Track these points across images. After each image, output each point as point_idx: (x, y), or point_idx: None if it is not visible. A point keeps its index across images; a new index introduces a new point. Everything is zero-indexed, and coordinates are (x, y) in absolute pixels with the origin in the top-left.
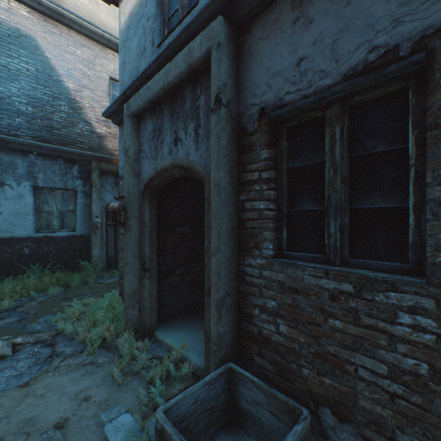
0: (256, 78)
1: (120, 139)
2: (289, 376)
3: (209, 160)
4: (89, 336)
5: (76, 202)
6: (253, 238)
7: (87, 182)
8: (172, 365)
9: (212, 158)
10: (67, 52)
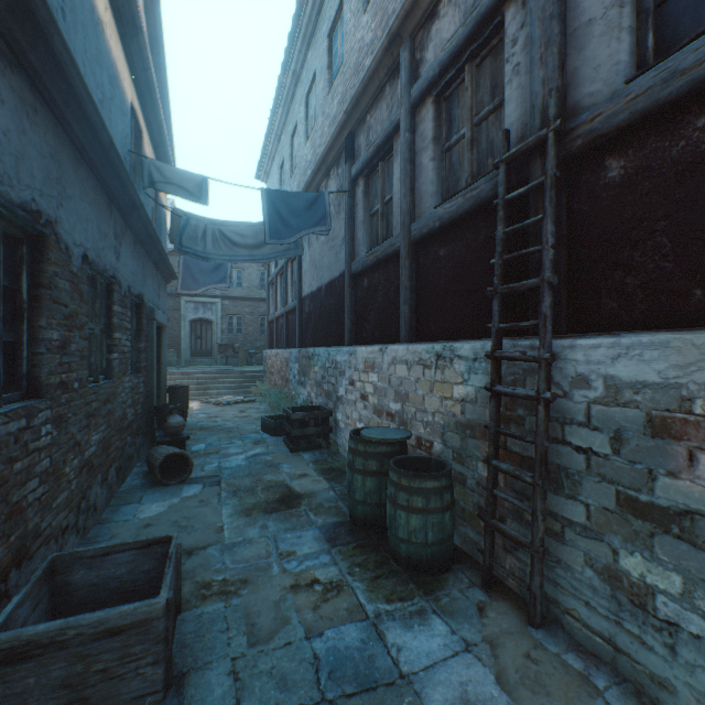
0: None
1: None
2: None
3: None
4: None
5: None
6: None
7: None
8: None
9: None
10: None
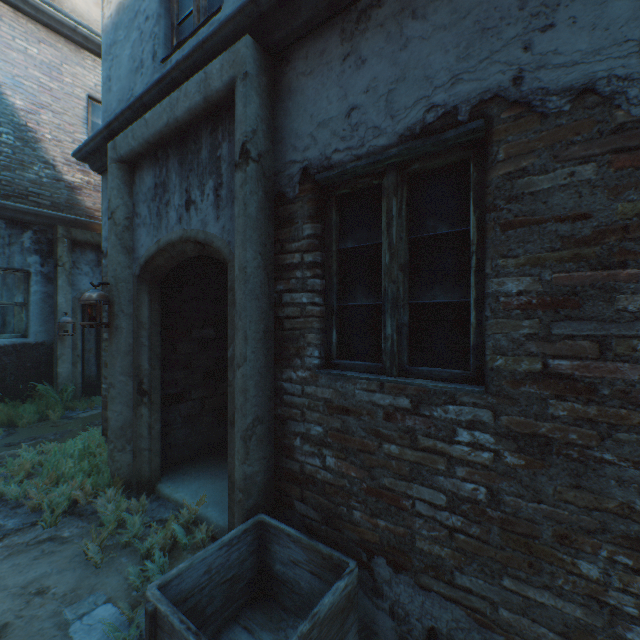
0: (298, 126)
1: (104, 195)
2: (338, 523)
3: (234, 234)
4: (48, 499)
5: (28, 290)
6: (293, 343)
7: (49, 259)
8: (181, 529)
9: (237, 232)
10: (11, 48)
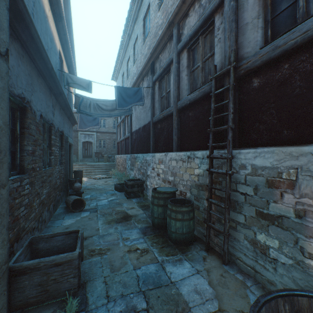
0: None
1: None
2: None
3: None
4: None
5: None
6: None
7: None
8: None
9: (2, 99)
10: None
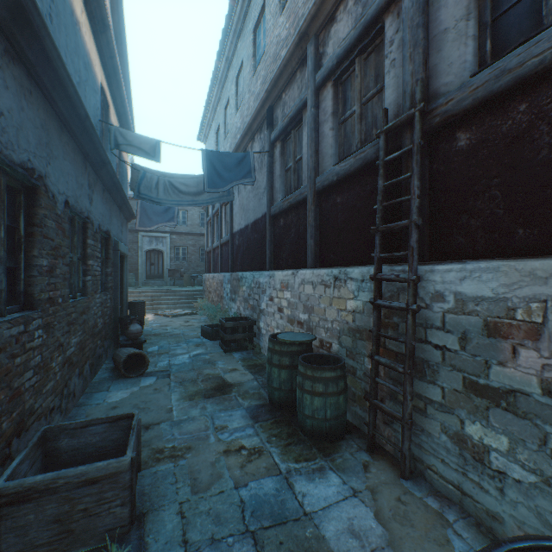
0: None
1: None
2: None
3: None
4: None
5: None
6: None
7: None
8: None
9: None
10: None
